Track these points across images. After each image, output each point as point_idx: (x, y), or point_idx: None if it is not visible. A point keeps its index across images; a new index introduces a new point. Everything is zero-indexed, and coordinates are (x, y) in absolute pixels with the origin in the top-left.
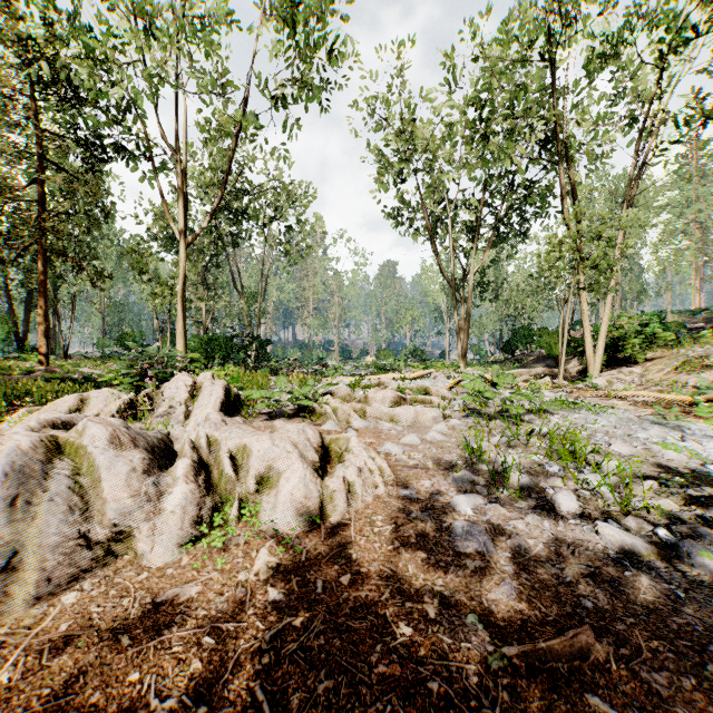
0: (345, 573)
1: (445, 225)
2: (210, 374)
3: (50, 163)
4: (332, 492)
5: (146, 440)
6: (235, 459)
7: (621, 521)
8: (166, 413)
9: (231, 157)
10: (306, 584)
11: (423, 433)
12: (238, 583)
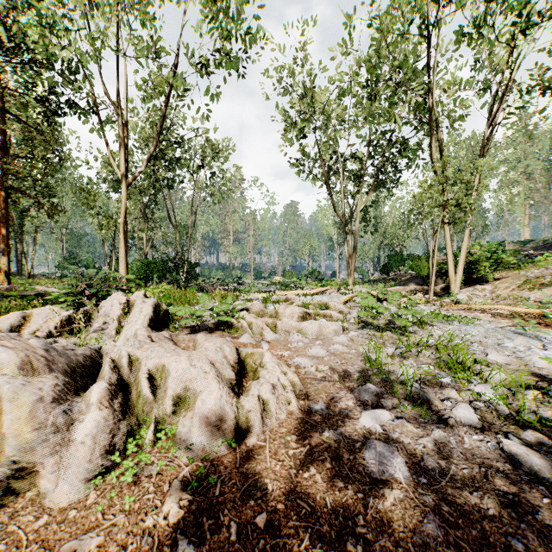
0: (261, 510)
1: (336, 173)
2: (141, 293)
3: (12, 115)
4: (247, 413)
5: (69, 360)
6: (154, 379)
7: (519, 436)
8: (100, 329)
9: (164, 113)
10: (219, 528)
11: (327, 345)
12: (145, 529)
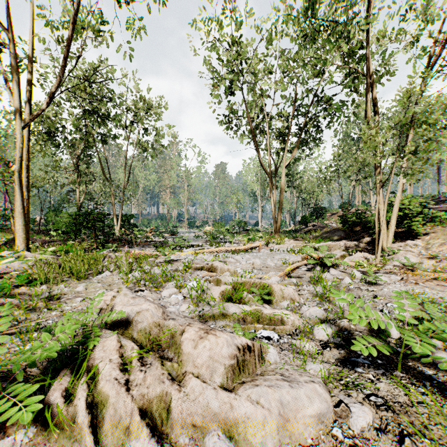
0: None
1: (262, 132)
2: None
3: None
4: None
5: None
6: None
7: None
8: None
9: (68, 41)
10: None
11: None
12: None
